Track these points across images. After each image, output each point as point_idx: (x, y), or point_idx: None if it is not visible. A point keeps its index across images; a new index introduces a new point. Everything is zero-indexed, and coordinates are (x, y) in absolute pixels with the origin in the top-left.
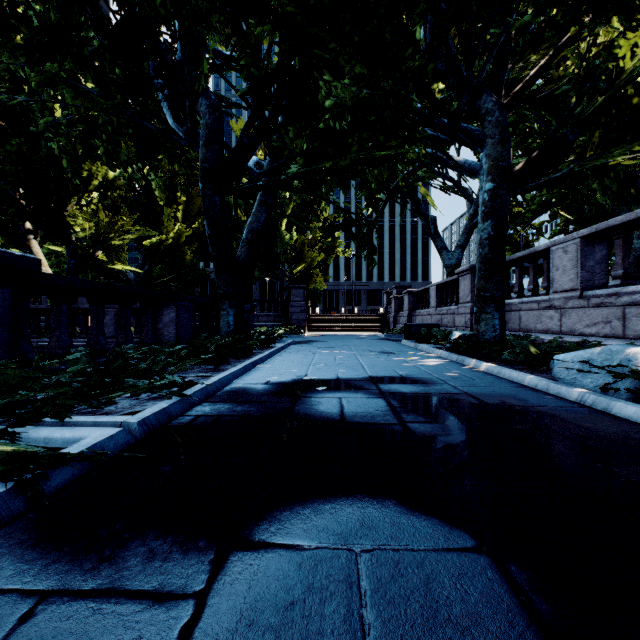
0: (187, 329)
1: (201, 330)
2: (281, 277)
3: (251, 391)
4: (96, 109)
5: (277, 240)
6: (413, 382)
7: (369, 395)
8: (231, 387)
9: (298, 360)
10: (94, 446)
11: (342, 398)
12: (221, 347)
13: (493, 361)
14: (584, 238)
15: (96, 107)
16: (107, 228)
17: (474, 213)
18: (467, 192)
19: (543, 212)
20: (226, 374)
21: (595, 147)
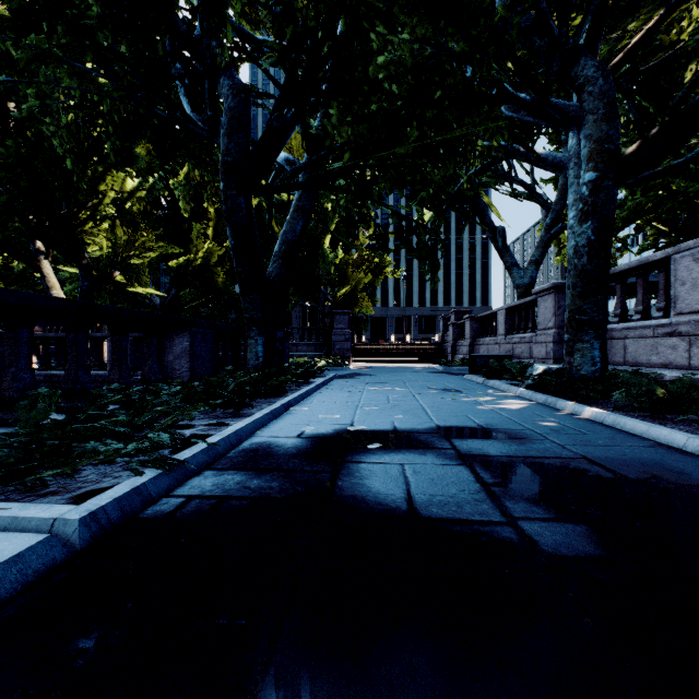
0: (205, 362)
1: (225, 362)
2: (323, 301)
3: (277, 450)
4: (95, 92)
5: (318, 259)
6: (500, 437)
7: (443, 459)
8: (251, 442)
9: (342, 400)
10: None
11: (405, 465)
12: (244, 385)
13: (595, 404)
14: None
15: (95, 90)
16: (126, 246)
17: (551, 222)
18: (543, 198)
19: (633, 221)
20: (246, 423)
21: None
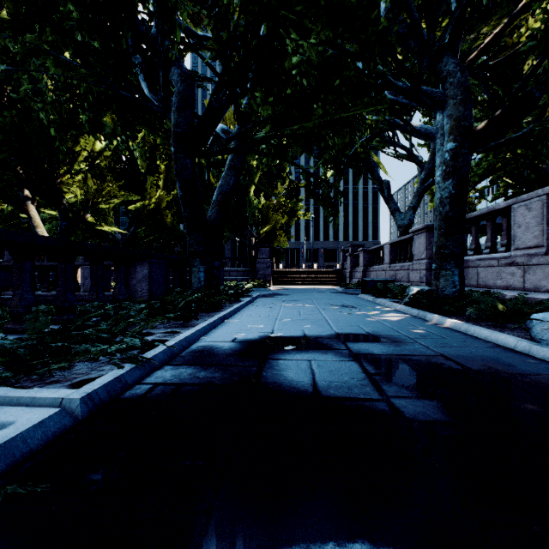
0: (160, 285)
1: (174, 285)
2: (249, 237)
3: (217, 351)
4: (75, 78)
5: (246, 204)
6: (382, 340)
7: (340, 357)
8: (197, 345)
9: (264, 314)
10: (11, 440)
11: (312, 361)
12: (191, 303)
13: (454, 316)
14: None
15: (75, 76)
16: (95, 194)
17: (425, 177)
18: (418, 158)
19: (487, 177)
20: (193, 331)
21: None
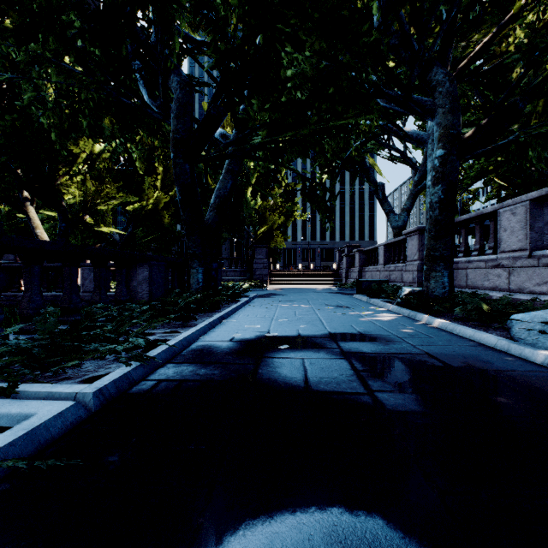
0: (159, 286)
1: (173, 286)
2: (246, 237)
3: (216, 350)
4: (77, 85)
5: (243, 205)
6: (372, 340)
7: (331, 355)
8: (197, 345)
9: (261, 314)
10: (36, 428)
11: (305, 359)
12: (190, 303)
13: (443, 316)
14: (533, 200)
15: (77, 84)
16: (94, 195)
17: (419, 180)
18: (412, 161)
19: (480, 179)
20: (193, 331)
21: (539, 116)
